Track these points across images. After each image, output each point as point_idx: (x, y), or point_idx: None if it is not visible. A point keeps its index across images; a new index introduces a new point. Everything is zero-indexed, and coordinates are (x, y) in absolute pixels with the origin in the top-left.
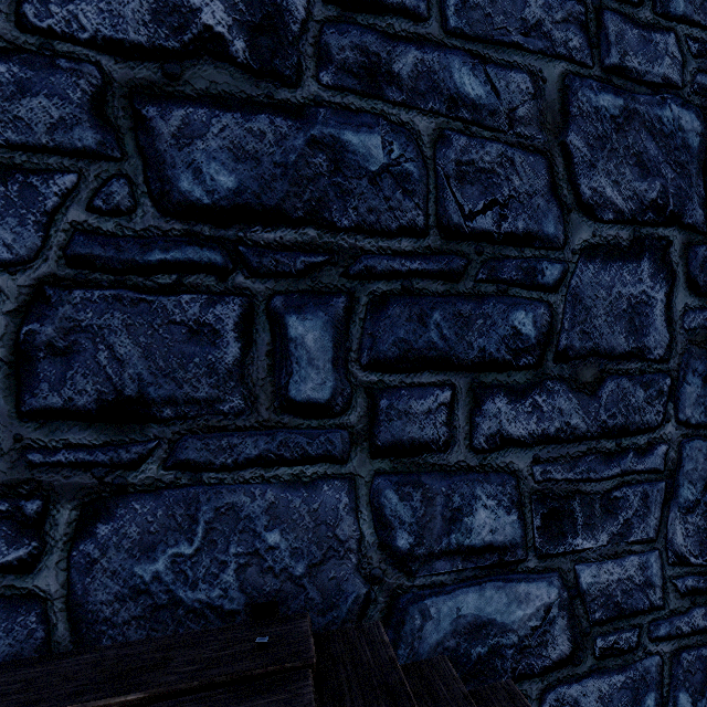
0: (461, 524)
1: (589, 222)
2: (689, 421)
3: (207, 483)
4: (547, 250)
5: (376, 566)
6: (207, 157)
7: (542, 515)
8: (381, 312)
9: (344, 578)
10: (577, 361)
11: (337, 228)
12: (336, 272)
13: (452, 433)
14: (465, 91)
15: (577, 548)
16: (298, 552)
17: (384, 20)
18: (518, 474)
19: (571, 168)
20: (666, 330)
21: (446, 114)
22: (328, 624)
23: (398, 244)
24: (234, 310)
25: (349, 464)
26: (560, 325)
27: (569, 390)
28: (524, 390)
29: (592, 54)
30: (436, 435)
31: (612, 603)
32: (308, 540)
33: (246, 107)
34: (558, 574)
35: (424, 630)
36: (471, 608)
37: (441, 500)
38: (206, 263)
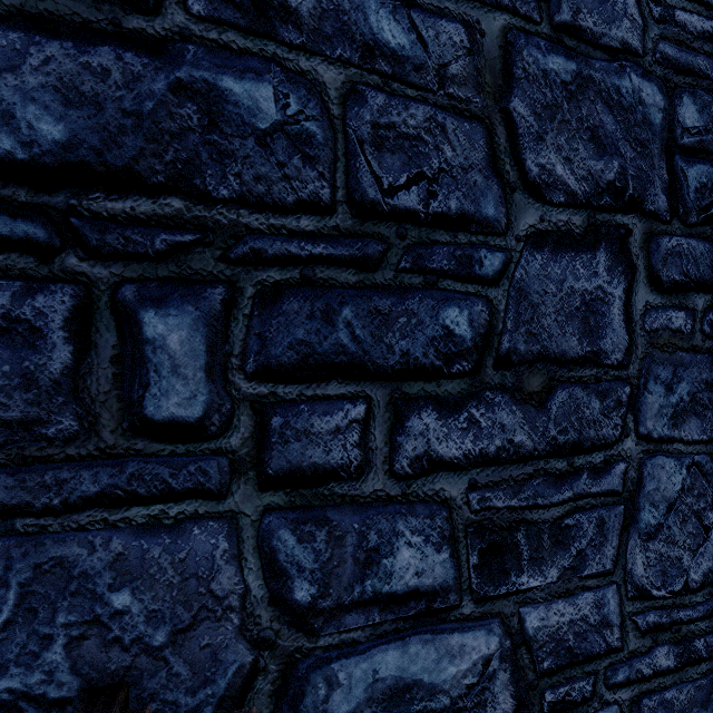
0: (378, 567)
1: (536, 204)
2: (651, 435)
3: (22, 532)
4: (486, 235)
5: (266, 626)
6: (22, 97)
7: (480, 550)
8: (273, 306)
9: (222, 644)
10: (522, 368)
11: (212, 198)
12: (211, 255)
13: (367, 456)
14: (384, 38)
15: (522, 587)
16: (158, 616)
17: None
18: (451, 503)
19: (515, 140)
20: (625, 332)
21: (360, 64)
22: (200, 705)
23: (296, 222)
24: (64, 302)
25: (229, 499)
26: (502, 325)
27: (512, 402)
28: (457, 402)
29: (540, 8)
30: (347, 460)
31: (563, 649)
32: (172, 600)
33: (82, 35)
34: (499, 620)
35: (331, 701)
36: (391, 668)
37: (353, 540)
38: (20, 238)
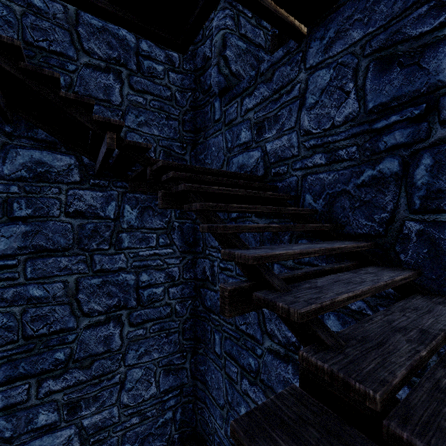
0: (33, 422)
1: (88, 318)
2: (130, 364)
3: None
4: (70, 331)
5: None
6: None
7: (68, 409)
8: None
9: None
10: (82, 360)
11: None
12: None
13: (29, 396)
14: (35, 294)
15: (82, 415)
16: None
17: (0, 283)
18: (57, 400)
19: (80, 304)
20: (120, 341)
21: (27, 304)
22: None
23: (6, 348)
24: None
25: None
26: (75, 352)
27: (79, 370)
28: (60, 375)
29: (89, 269)
30: (23, 399)
31: (97, 427)
32: None
33: None
34: (74, 425)
35: None
36: (37, 445)
37: (24, 417)
38: None
